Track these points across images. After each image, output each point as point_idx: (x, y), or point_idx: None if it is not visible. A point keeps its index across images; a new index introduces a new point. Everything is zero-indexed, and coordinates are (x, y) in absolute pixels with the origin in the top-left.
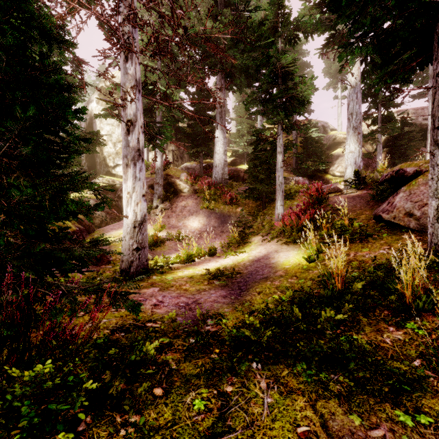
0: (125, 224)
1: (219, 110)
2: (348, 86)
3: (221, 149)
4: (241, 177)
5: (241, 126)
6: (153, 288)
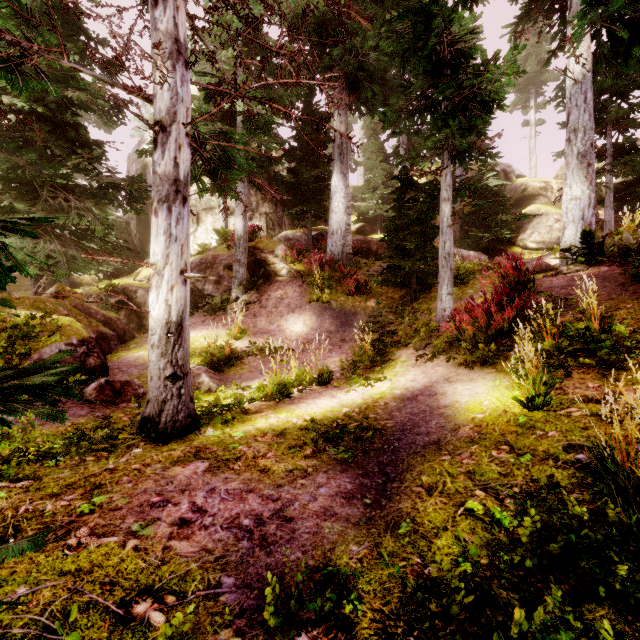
0: (151, 328)
1: (338, 141)
2: (567, 82)
3: (342, 205)
4: (372, 251)
5: (373, 174)
6: (197, 464)
